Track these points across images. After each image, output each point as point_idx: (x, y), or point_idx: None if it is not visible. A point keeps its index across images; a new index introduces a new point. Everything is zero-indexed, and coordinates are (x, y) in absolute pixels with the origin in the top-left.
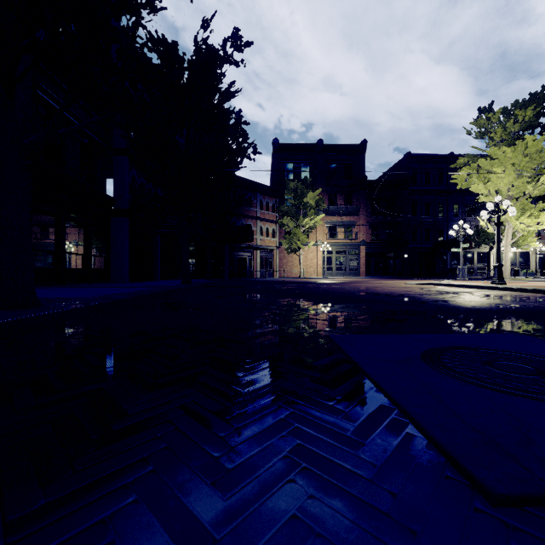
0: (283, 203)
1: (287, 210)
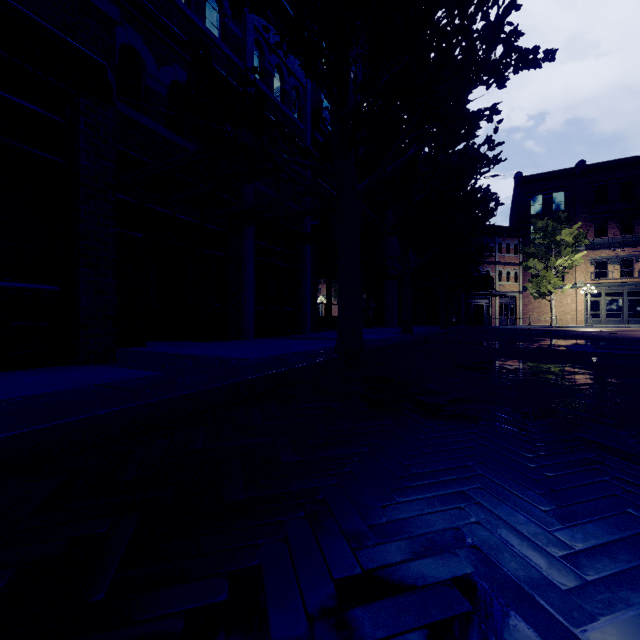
0: (528, 241)
1: (533, 252)
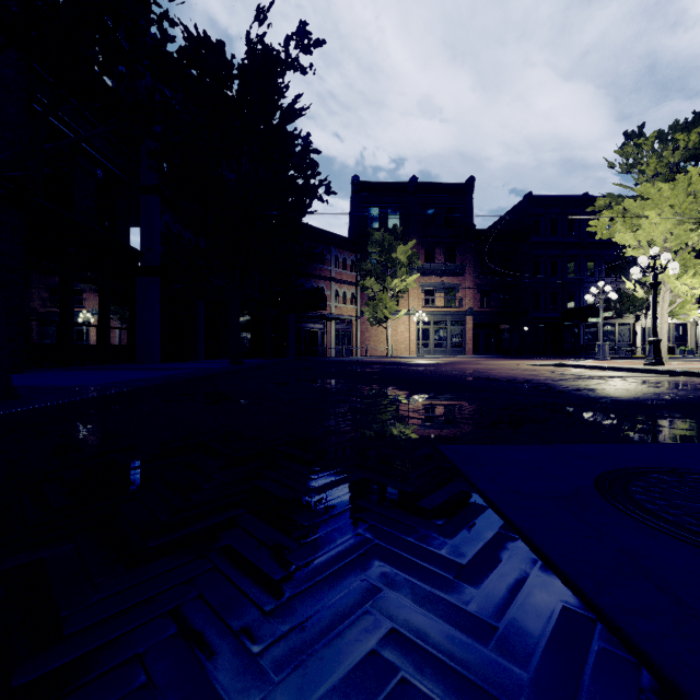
0: (366, 259)
1: (370, 269)
